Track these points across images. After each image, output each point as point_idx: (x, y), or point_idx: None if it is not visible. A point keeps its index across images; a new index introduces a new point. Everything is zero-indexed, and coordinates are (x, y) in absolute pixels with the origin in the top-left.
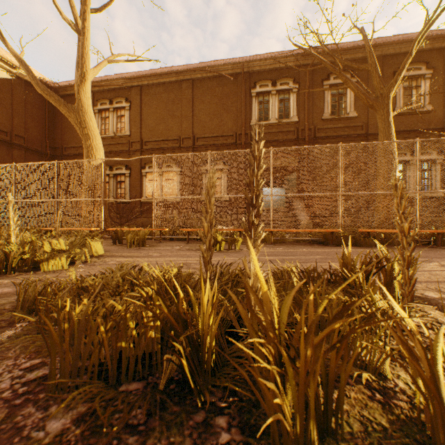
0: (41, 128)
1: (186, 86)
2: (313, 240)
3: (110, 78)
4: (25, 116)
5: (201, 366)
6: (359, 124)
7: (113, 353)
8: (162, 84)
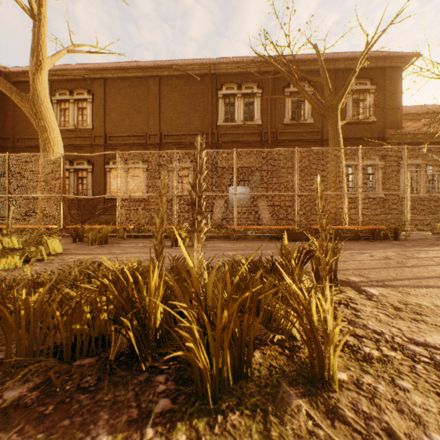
0: None
1: (153, 83)
2: (272, 236)
3: (71, 68)
4: None
5: (148, 339)
6: (316, 130)
7: (69, 337)
8: (127, 78)
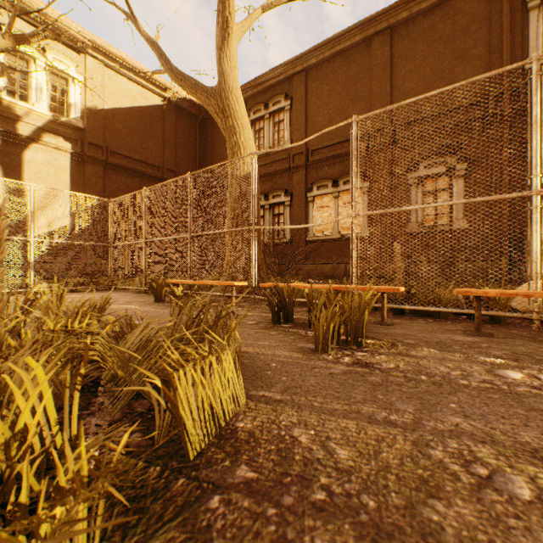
0: (191, 159)
1: (379, 43)
2: None
3: (265, 72)
4: (176, 147)
5: None
6: None
7: None
8: (337, 55)
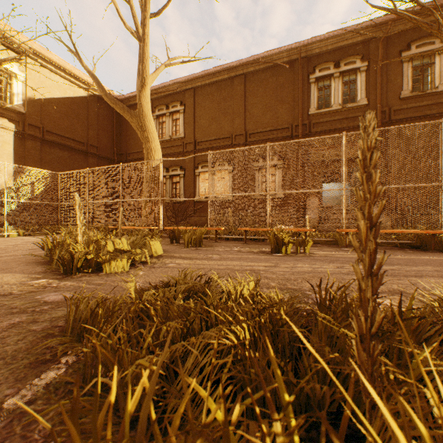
0: (110, 137)
1: (238, 82)
2: (401, 243)
3: (167, 85)
4: (97, 128)
5: None
6: None
7: None
8: (214, 83)
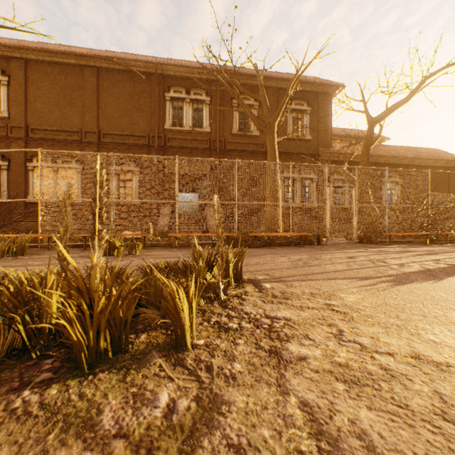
0: None
1: (90, 73)
2: (214, 243)
3: None
4: None
5: (41, 333)
6: (261, 143)
7: None
8: (57, 64)
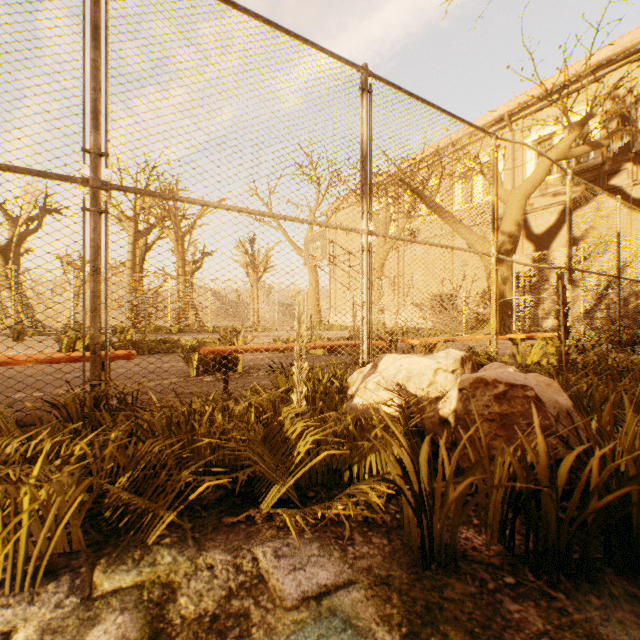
0: None
1: None
2: None
3: None
4: None
5: None
6: None
7: None
8: None
